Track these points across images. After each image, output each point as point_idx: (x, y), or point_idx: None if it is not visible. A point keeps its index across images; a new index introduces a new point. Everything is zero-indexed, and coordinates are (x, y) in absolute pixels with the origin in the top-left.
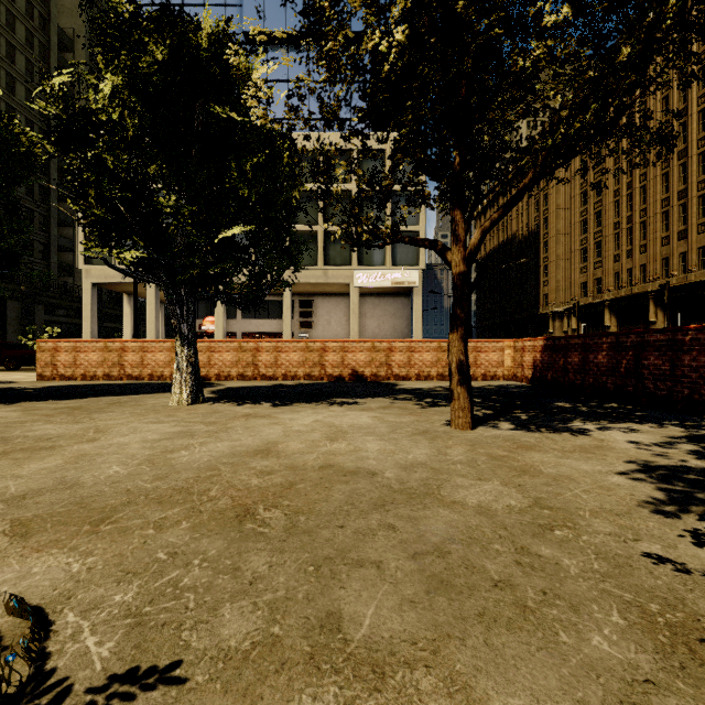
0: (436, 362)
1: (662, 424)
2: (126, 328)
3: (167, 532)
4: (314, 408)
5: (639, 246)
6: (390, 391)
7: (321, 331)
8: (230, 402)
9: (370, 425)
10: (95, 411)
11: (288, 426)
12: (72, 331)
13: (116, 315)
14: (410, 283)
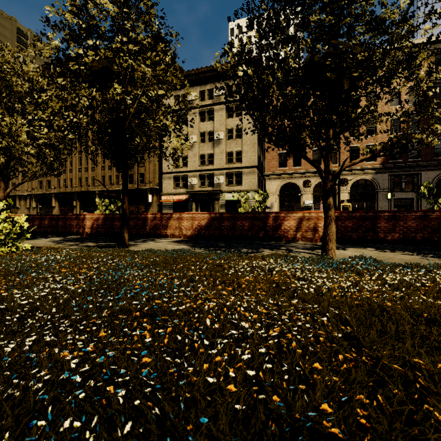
0: None
1: (60, 237)
2: None
3: None
4: None
5: (69, 169)
6: None
7: None
8: None
9: None
10: None
11: None
12: None
13: None
14: None
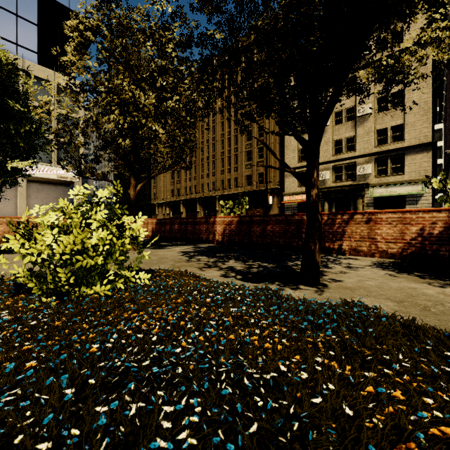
0: None
1: (189, 245)
2: None
3: None
4: None
5: (194, 176)
6: None
7: None
8: None
9: None
10: None
11: None
12: None
13: None
14: (72, 179)
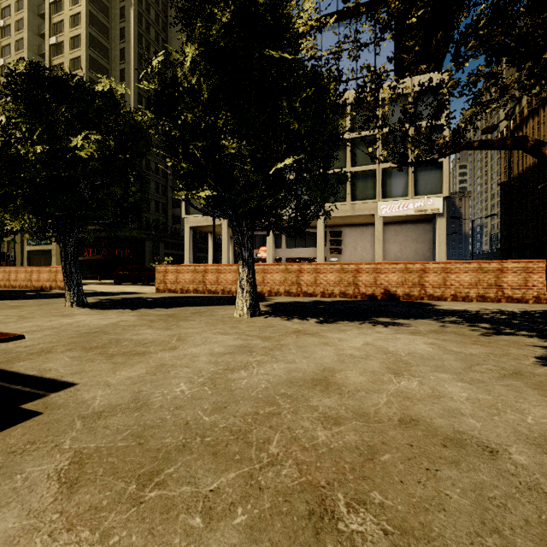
0: (476, 284)
1: None
2: (209, 257)
3: (217, 530)
4: (359, 327)
5: None
6: (430, 312)
7: (348, 255)
8: (281, 316)
9: (433, 356)
10: (182, 319)
11: (339, 348)
12: (179, 259)
13: (204, 248)
14: (433, 210)
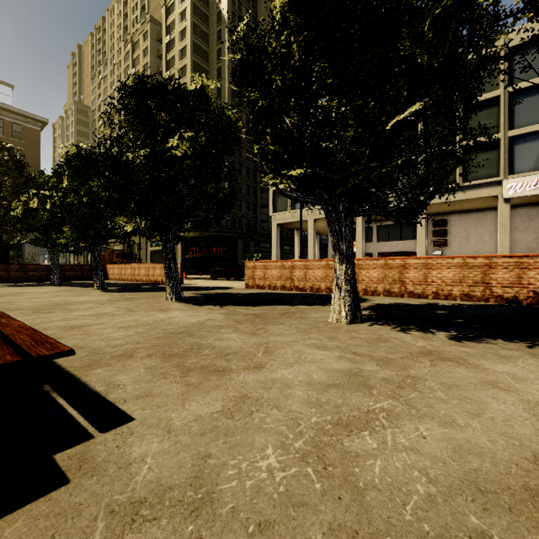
0: None
1: None
2: (295, 253)
3: None
4: (532, 353)
5: None
6: None
7: (457, 248)
8: (391, 325)
9: None
10: (269, 321)
11: (529, 400)
12: (267, 256)
13: (290, 245)
14: None
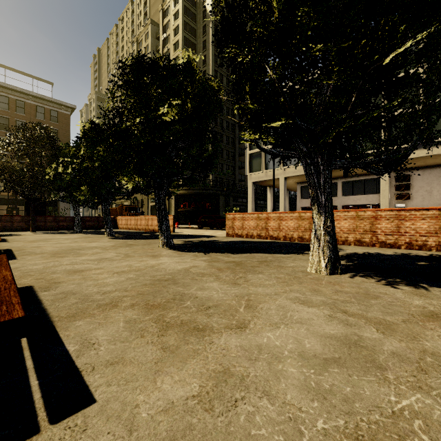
0: None
1: None
2: (268, 206)
3: None
4: None
5: None
6: None
7: (419, 201)
8: (374, 277)
9: None
10: (249, 269)
11: None
12: (244, 209)
13: (263, 200)
14: None
